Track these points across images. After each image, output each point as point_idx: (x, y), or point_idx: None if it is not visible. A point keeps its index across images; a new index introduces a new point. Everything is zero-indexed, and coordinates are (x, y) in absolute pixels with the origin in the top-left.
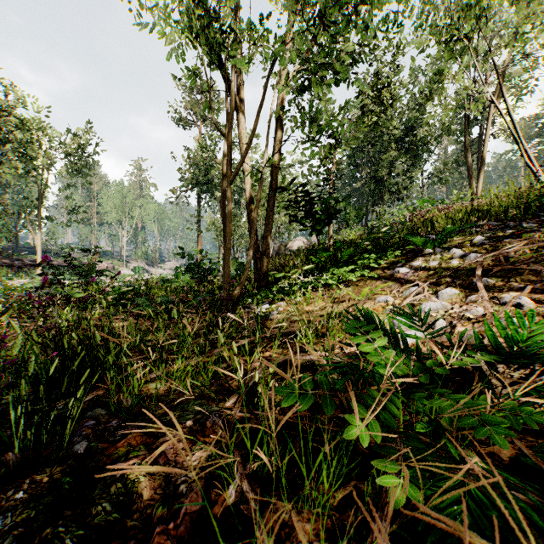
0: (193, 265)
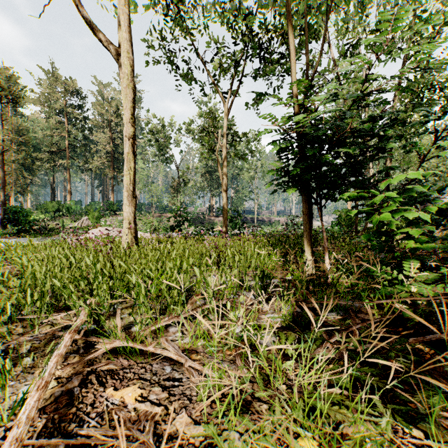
0: (342, 220)
